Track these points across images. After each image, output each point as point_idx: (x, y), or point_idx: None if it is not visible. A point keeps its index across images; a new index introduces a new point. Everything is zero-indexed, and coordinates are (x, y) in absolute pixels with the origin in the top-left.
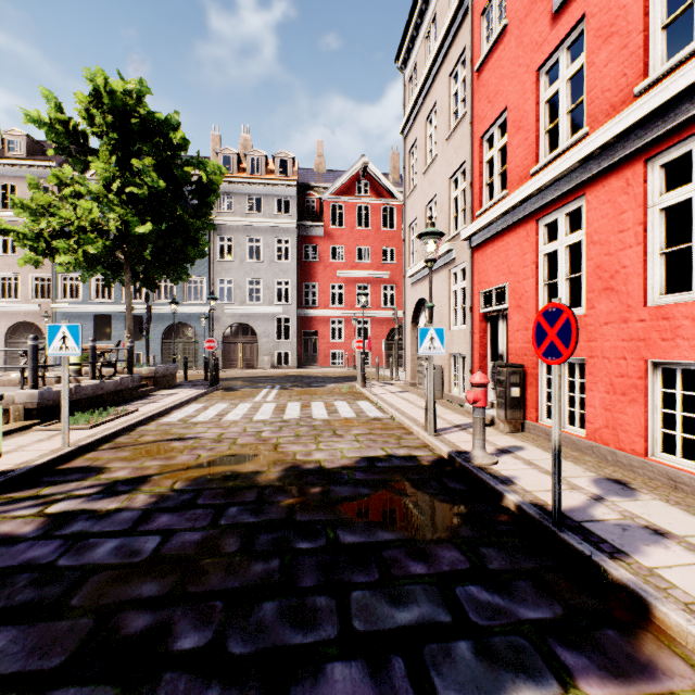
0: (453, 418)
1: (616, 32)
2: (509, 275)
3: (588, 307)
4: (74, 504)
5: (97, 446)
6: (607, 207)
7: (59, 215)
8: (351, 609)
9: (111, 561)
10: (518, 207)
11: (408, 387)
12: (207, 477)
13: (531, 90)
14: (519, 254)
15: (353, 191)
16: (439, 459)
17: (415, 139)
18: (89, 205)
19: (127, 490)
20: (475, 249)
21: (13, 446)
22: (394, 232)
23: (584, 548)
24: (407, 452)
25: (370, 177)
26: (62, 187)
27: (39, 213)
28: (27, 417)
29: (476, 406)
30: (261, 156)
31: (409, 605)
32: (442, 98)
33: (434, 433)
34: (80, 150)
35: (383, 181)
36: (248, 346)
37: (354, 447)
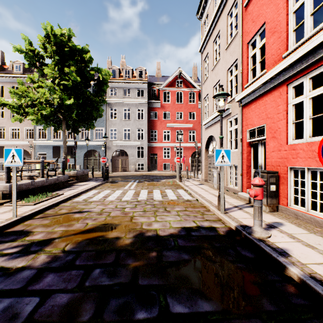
0: (232, 201)
1: None
2: (267, 119)
3: None
4: None
5: (33, 216)
6: None
7: (29, 96)
8: None
9: None
10: (274, 78)
11: (203, 181)
12: (87, 241)
13: (283, 7)
14: (274, 106)
15: (174, 85)
16: (230, 230)
17: (207, 53)
18: (44, 91)
19: (36, 250)
20: (243, 106)
21: None
22: (195, 105)
23: None
24: (209, 224)
25: (183, 78)
26: (33, 83)
27: (23, 96)
28: (4, 198)
29: (256, 199)
30: (130, 69)
31: None
32: (223, 28)
33: (224, 211)
34: (41, 64)
35: (189, 80)
36: (124, 161)
37: (177, 220)
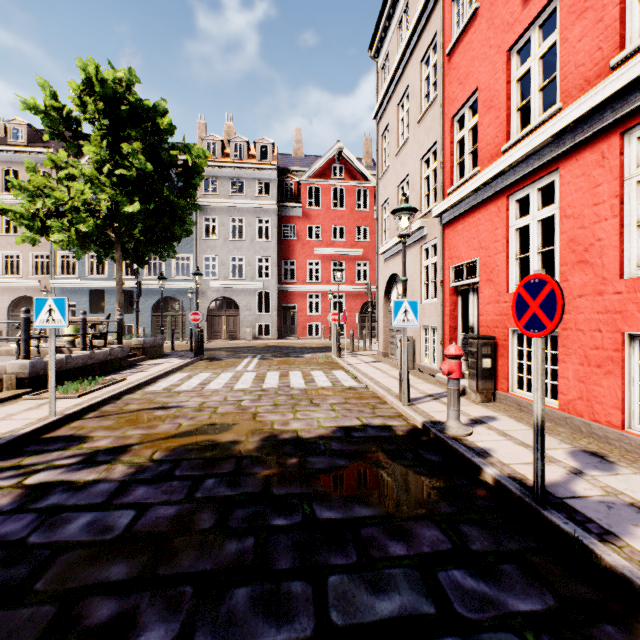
0: (425, 388)
1: (590, 6)
2: (480, 250)
3: (560, 280)
4: (53, 475)
5: (83, 415)
6: (581, 181)
7: (53, 196)
8: (328, 597)
9: (82, 539)
10: (489, 184)
11: (381, 357)
12: (187, 447)
13: (502, 70)
14: (490, 229)
15: (329, 174)
16: (413, 429)
17: (387, 123)
18: (81, 187)
19: (107, 460)
20: (446, 225)
21: (2, 415)
22: (367, 213)
23: (571, 529)
24: (382, 421)
25: (345, 161)
26: (57, 170)
27: (36, 194)
28: (19, 386)
29: (450, 378)
30: (243, 142)
31: (390, 593)
32: (414, 83)
33: (408, 403)
34: (74, 135)
35: (357, 165)
36: (231, 319)
37: (330, 417)
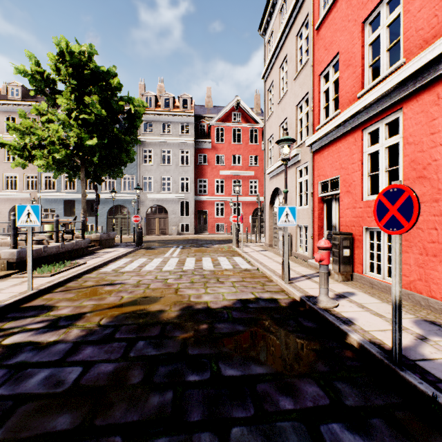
0: (300, 270)
1: None
2: (341, 169)
3: None
4: (24, 336)
5: (53, 289)
6: (420, 116)
7: (36, 134)
8: None
9: (39, 391)
10: (348, 121)
11: (267, 247)
12: (125, 314)
13: (358, 37)
14: (349, 155)
15: (230, 119)
16: (293, 302)
17: (272, 81)
18: (56, 127)
19: (66, 325)
20: (315, 152)
21: None
22: (257, 146)
23: (426, 389)
24: (270, 295)
25: (241, 110)
26: (40, 116)
27: (26, 133)
28: (9, 268)
29: (321, 264)
30: (170, 97)
31: None
32: (291, 51)
33: (288, 281)
34: (51, 91)
35: (250, 112)
36: (162, 220)
37: (232, 292)
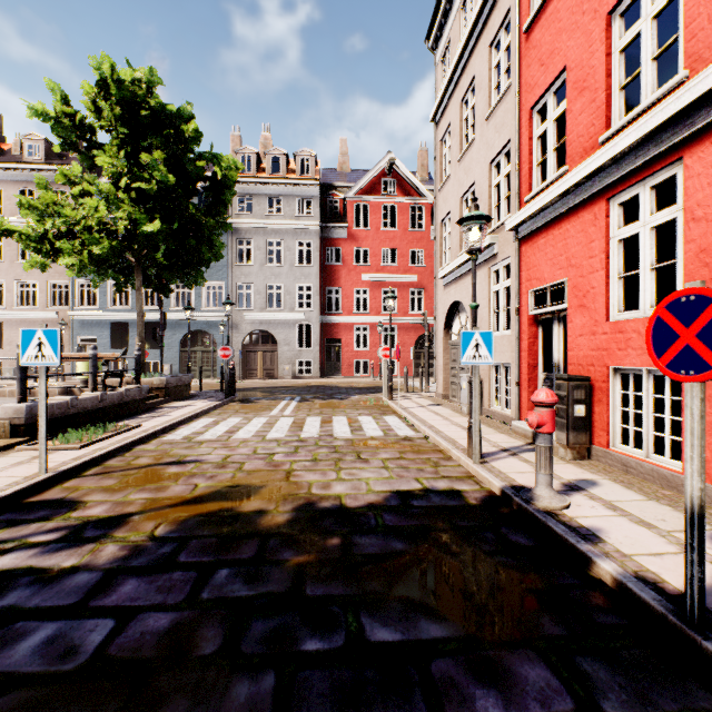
0: (498, 439)
1: None
2: (569, 268)
3: None
4: (22, 558)
5: (82, 471)
6: None
7: (63, 214)
8: None
9: (31, 669)
10: (582, 185)
11: (440, 399)
12: (199, 518)
13: (600, 39)
14: (583, 242)
15: (378, 190)
16: (489, 497)
17: (448, 125)
18: (95, 203)
19: (95, 536)
20: (522, 240)
21: None
22: (423, 233)
23: None
24: (448, 485)
25: (397, 175)
26: (71, 186)
27: (48, 214)
28: (14, 434)
29: (540, 432)
30: (281, 155)
31: None
32: (481, 72)
33: (479, 460)
34: (88, 145)
35: (411, 179)
36: (268, 355)
37: (382, 477)
